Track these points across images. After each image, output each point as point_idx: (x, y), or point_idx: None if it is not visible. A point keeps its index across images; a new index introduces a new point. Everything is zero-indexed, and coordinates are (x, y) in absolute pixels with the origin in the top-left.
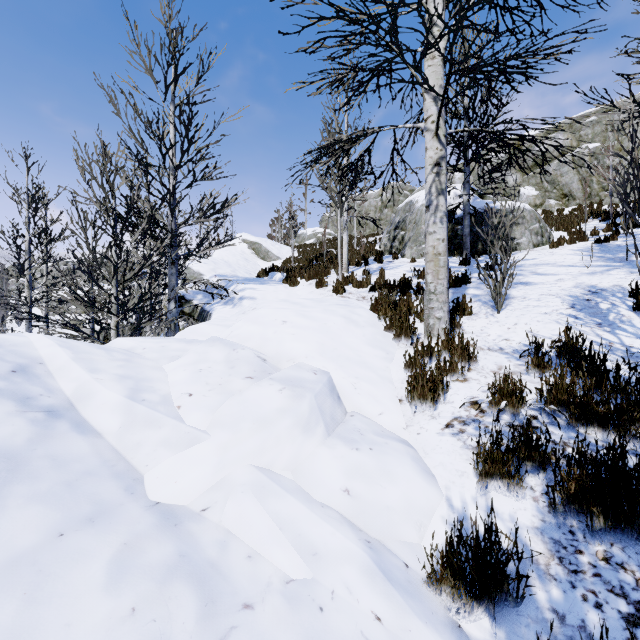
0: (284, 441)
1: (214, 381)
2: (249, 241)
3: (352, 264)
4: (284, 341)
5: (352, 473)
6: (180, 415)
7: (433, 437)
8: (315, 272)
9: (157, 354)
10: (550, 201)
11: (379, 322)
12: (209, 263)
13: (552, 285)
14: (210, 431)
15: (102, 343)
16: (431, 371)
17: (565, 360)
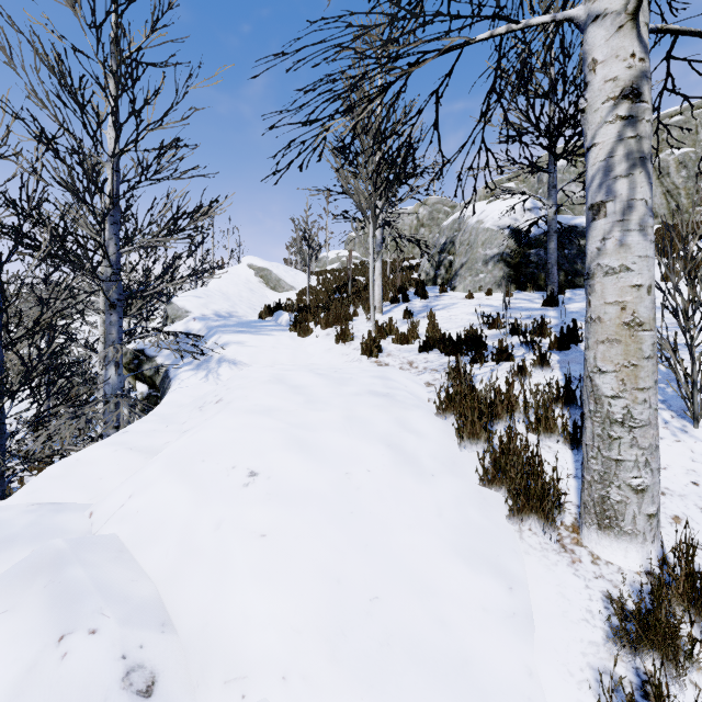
0: None
1: None
2: (256, 267)
3: (386, 299)
4: (231, 574)
5: None
6: None
7: None
8: (335, 315)
9: None
10: None
11: (461, 453)
12: (199, 296)
13: None
14: None
15: None
16: None
17: None
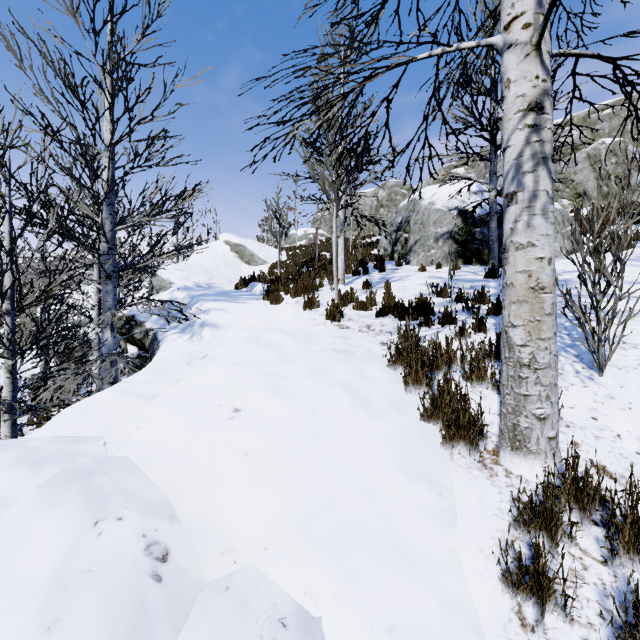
0: None
1: None
2: (232, 243)
3: (348, 272)
4: (223, 481)
5: None
6: None
7: None
8: (303, 286)
9: None
10: (563, 201)
11: (407, 396)
12: (181, 269)
13: None
14: None
15: None
16: None
17: None
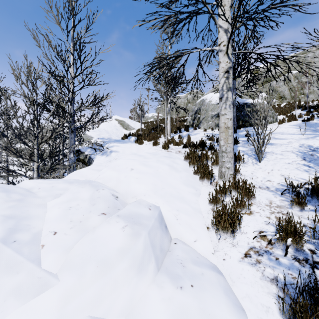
0: (120, 285)
1: (77, 218)
2: (118, 120)
3: (172, 132)
4: (130, 183)
5: (178, 318)
6: (40, 256)
7: (236, 265)
8: (152, 137)
9: (46, 193)
10: (273, 100)
11: (190, 168)
12: (96, 131)
13: (286, 145)
14: (60, 274)
15: (28, 178)
16: (231, 212)
17: (315, 198)
